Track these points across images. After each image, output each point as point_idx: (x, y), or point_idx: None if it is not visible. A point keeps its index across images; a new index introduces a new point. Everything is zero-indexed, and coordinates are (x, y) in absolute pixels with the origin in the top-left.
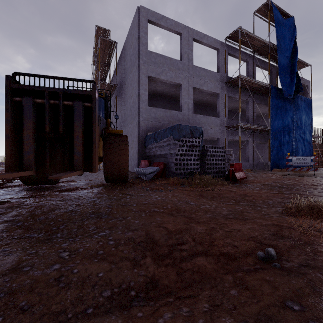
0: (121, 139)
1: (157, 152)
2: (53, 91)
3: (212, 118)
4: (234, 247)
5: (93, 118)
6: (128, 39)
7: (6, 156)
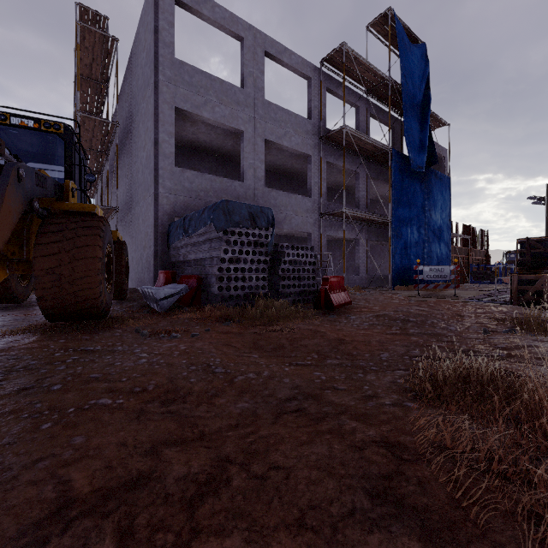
0: (84, 223)
1: (189, 255)
2: None
3: (299, 197)
4: None
5: None
6: (140, 33)
7: None
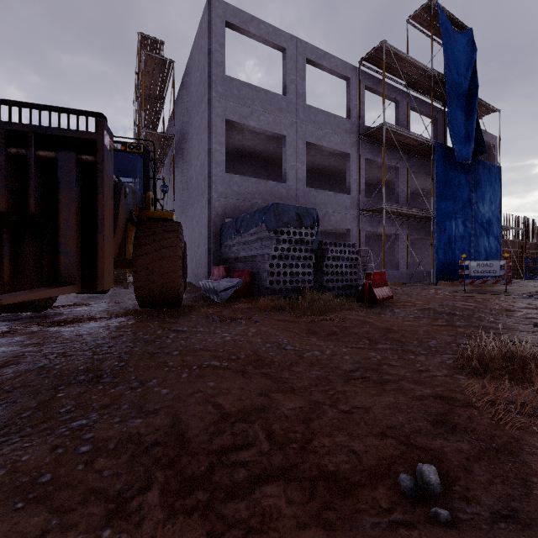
0: (167, 228)
1: (241, 253)
2: (14, 129)
3: (338, 195)
4: (353, 454)
5: (98, 185)
6: (194, 55)
7: None
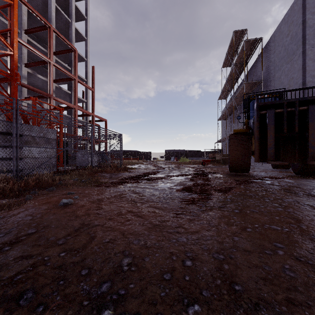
0: None
1: None
2: (290, 101)
3: None
4: None
5: None
6: (281, 28)
7: (257, 151)
